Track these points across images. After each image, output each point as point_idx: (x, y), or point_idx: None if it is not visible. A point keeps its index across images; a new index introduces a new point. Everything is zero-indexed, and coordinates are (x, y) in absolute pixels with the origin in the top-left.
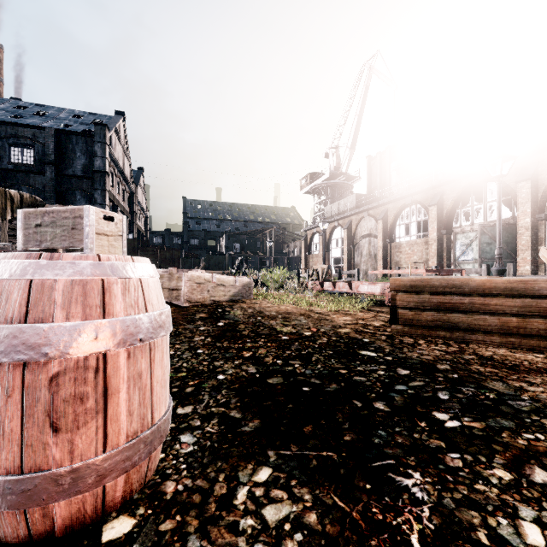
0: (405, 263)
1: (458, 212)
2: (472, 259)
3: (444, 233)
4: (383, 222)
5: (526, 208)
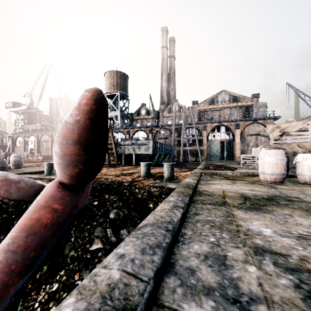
0: None
1: None
2: None
3: None
4: (51, 138)
5: None
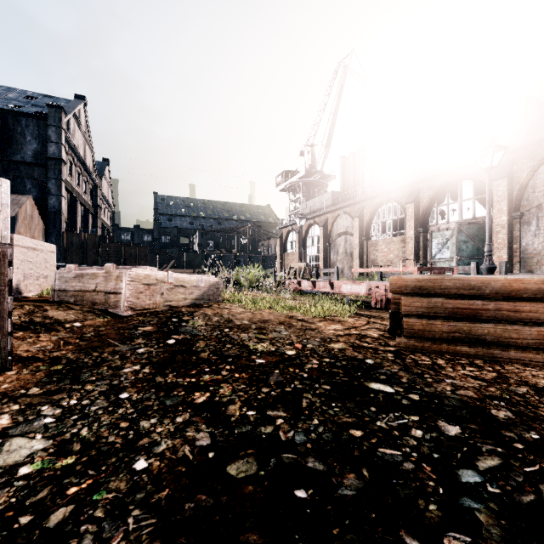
0: (381, 261)
1: (434, 210)
2: (447, 257)
3: (421, 231)
4: (359, 220)
5: (503, 206)
